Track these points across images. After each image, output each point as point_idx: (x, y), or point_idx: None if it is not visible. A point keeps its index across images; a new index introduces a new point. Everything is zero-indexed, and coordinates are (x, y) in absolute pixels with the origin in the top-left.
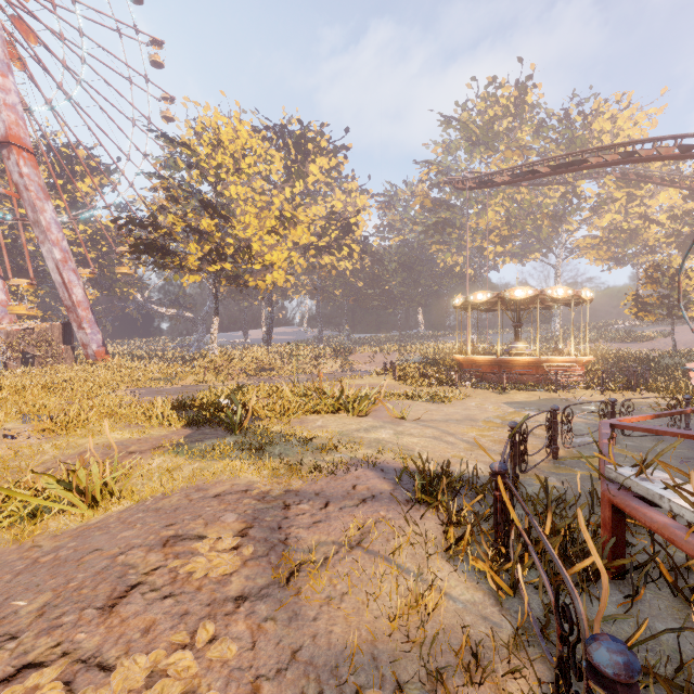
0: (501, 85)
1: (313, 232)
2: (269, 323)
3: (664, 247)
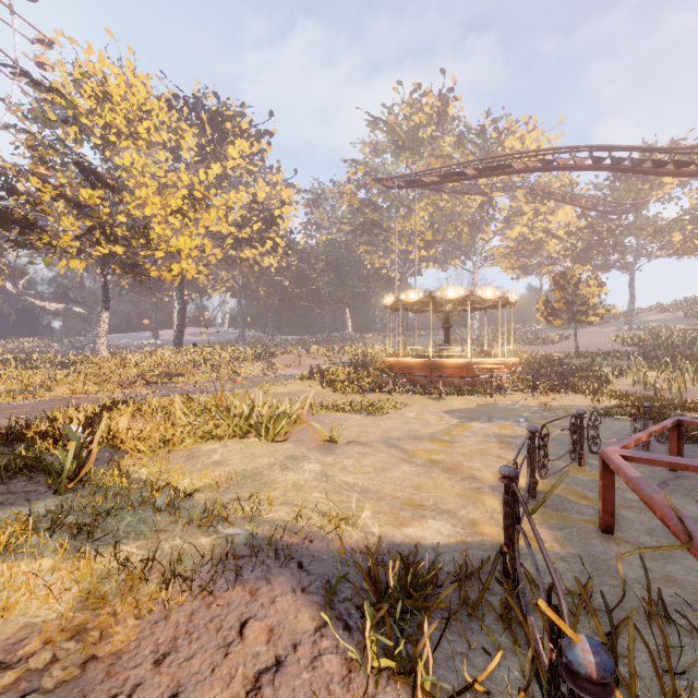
0: (425, 93)
1: (233, 222)
2: (180, 322)
3: (562, 260)
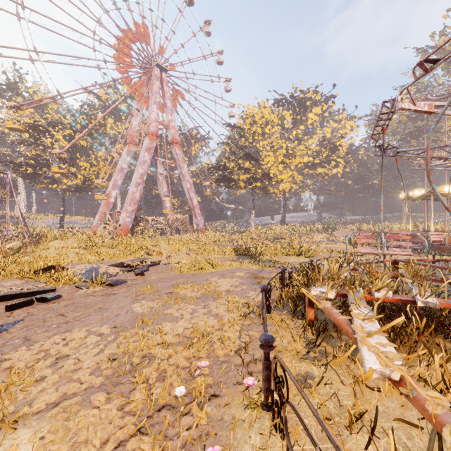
0: None
1: (310, 155)
2: (283, 212)
3: None
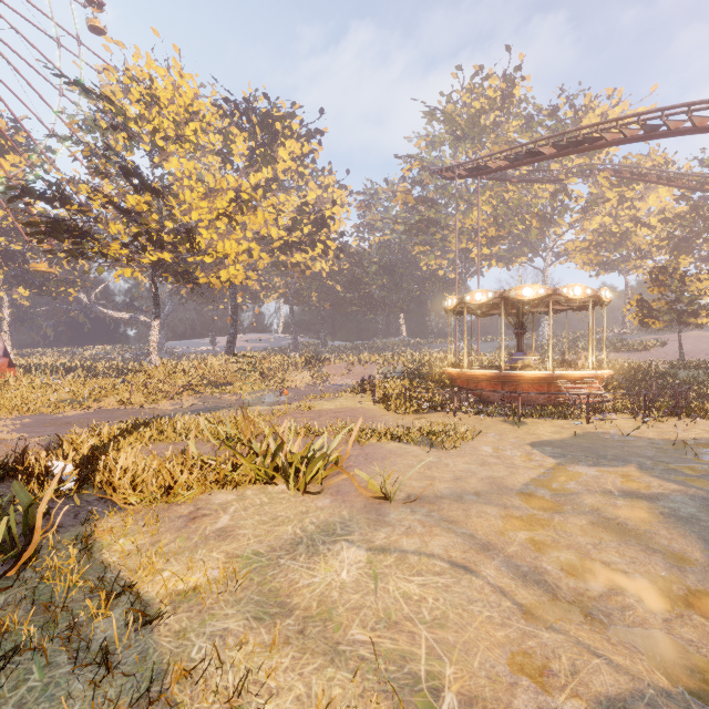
0: (488, 75)
1: (283, 225)
2: (232, 329)
3: (654, 252)
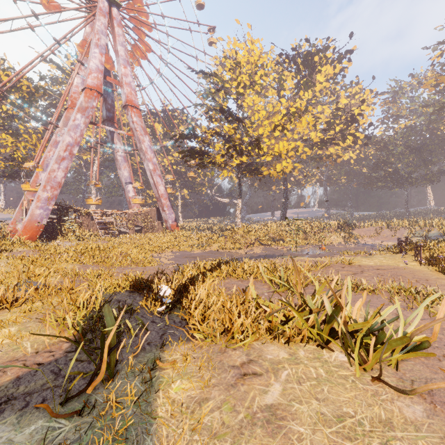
0: None
1: (319, 129)
2: (284, 204)
3: None
